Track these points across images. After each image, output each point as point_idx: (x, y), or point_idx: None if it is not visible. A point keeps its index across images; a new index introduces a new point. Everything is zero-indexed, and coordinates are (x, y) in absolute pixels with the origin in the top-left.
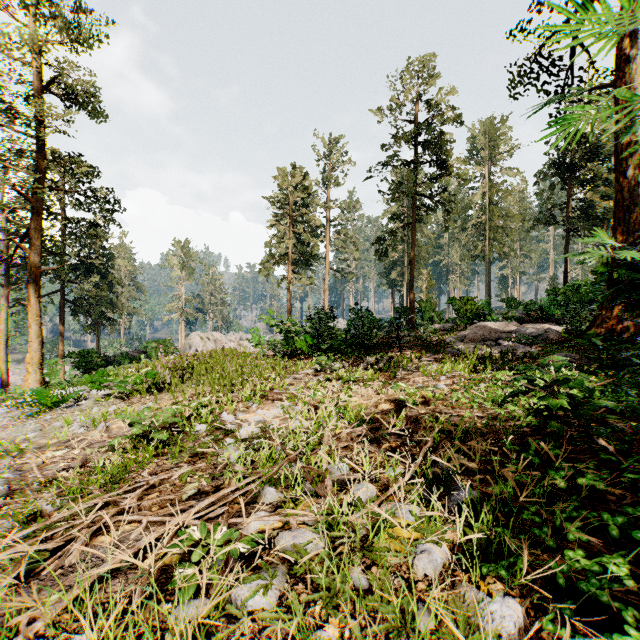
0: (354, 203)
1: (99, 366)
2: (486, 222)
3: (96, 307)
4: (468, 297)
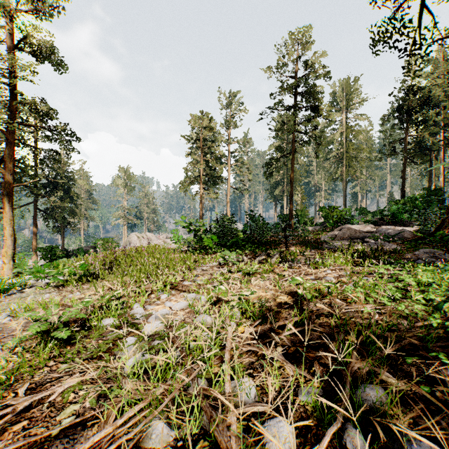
0: (248, 139)
1: (60, 258)
2: (343, 153)
3: (60, 214)
4: (334, 206)
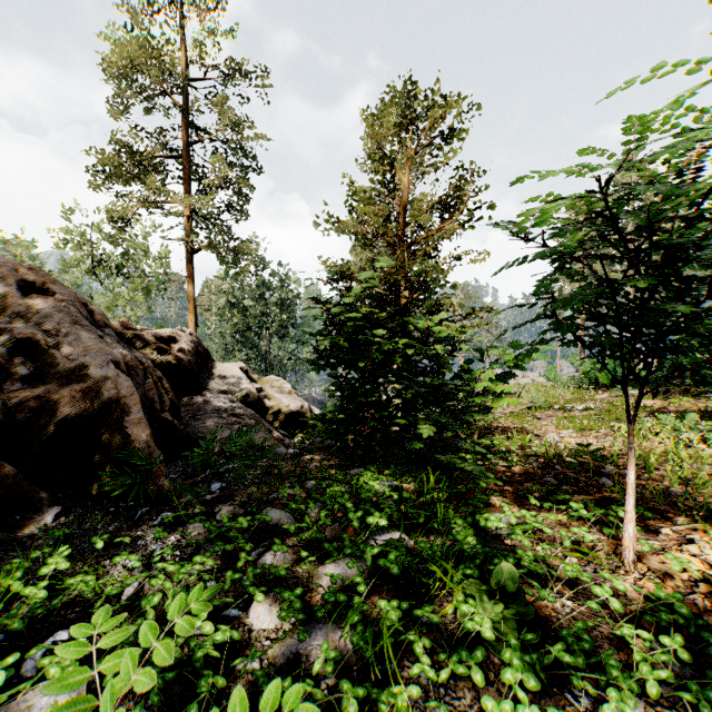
0: None
1: None
2: None
3: None
4: None
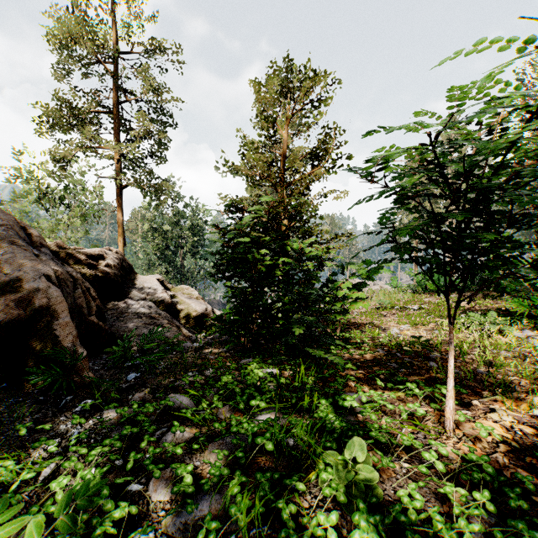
0: None
1: None
2: None
3: None
4: None
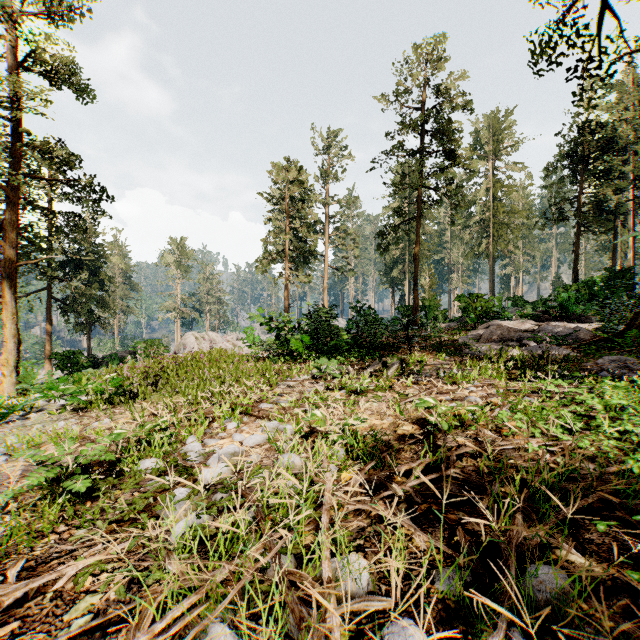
0: (354, 199)
1: (85, 368)
2: (490, 219)
3: (85, 306)
4: (478, 294)
